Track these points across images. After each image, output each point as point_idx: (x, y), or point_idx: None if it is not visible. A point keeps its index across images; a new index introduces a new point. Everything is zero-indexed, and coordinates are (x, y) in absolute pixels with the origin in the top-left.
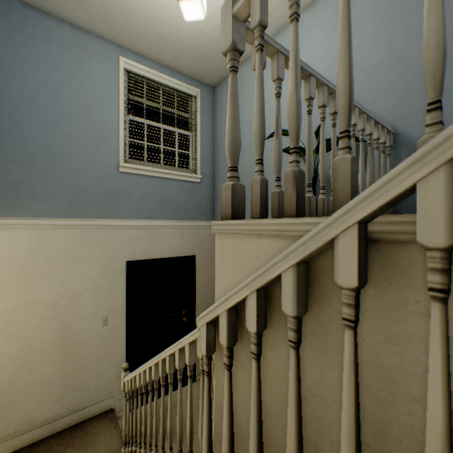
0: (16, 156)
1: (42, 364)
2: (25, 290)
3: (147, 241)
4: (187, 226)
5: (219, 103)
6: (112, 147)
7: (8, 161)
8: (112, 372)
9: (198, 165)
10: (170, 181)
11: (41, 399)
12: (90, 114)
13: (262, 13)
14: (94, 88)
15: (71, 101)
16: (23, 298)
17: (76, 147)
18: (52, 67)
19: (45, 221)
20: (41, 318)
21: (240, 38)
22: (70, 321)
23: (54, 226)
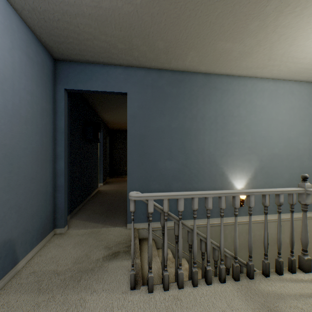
0: None
1: None
2: None
3: None
4: None
5: None
6: None
7: None
8: None
9: None
10: None
11: None
12: None
13: (288, 200)
14: None
15: None
16: None
17: None
18: None
19: None
20: None
21: (302, 199)
22: None
23: None
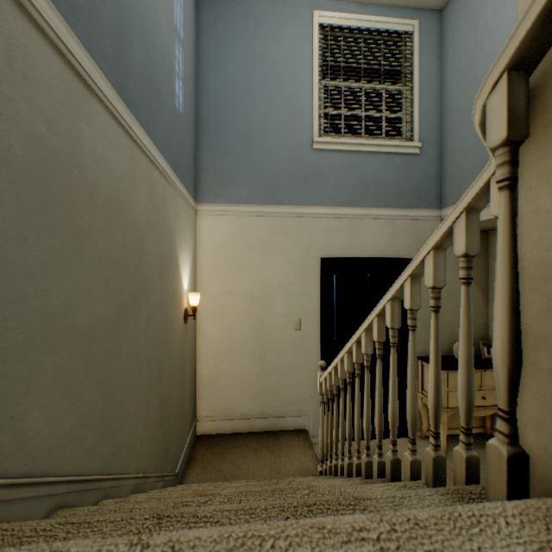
0: (220, 144)
1: (240, 355)
2: (227, 277)
3: (345, 234)
4: (399, 217)
5: (449, 29)
6: (304, 122)
7: (214, 150)
8: (305, 387)
9: (415, 129)
10: (374, 156)
11: (239, 391)
12: (282, 88)
13: None
14: (286, 58)
15: (265, 78)
16: (226, 285)
17: (270, 127)
18: (248, 47)
19: (243, 208)
20: (239, 308)
21: None
22: (264, 317)
23: (250, 213)
